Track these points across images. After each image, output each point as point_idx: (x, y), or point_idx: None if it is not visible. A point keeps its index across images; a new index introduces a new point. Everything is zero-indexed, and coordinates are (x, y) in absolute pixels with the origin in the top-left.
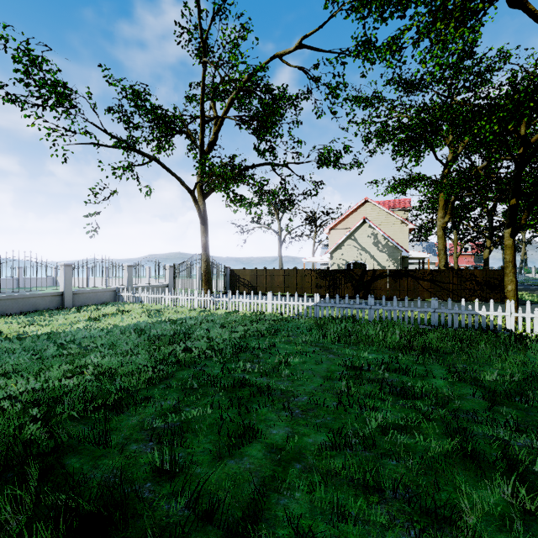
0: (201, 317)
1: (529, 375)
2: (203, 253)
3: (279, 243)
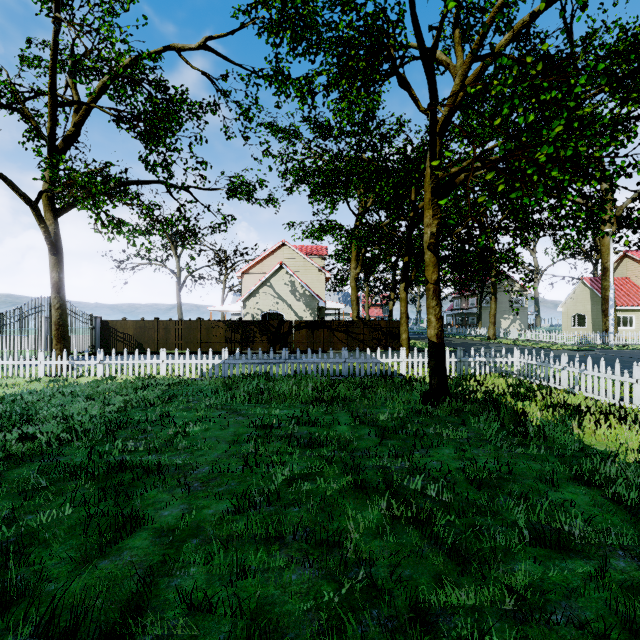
0: (51, 389)
1: (410, 410)
2: (55, 296)
3: (178, 286)
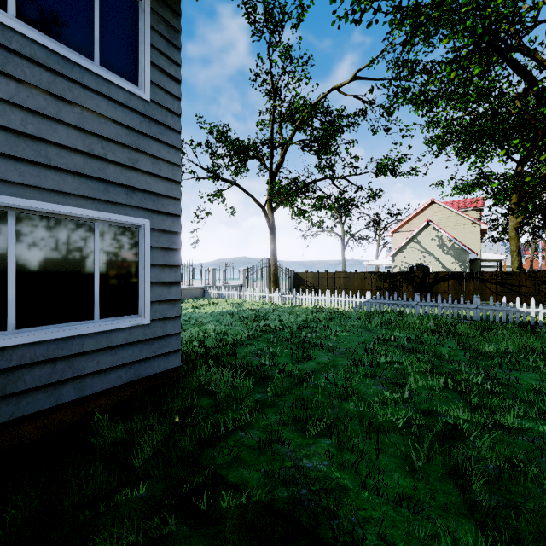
0: (272, 308)
1: (521, 348)
2: (272, 258)
3: (342, 246)
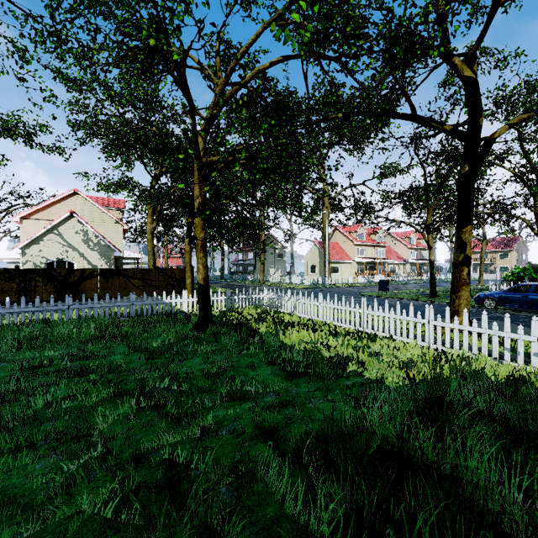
0: None
1: (179, 336)
2: None
3: None
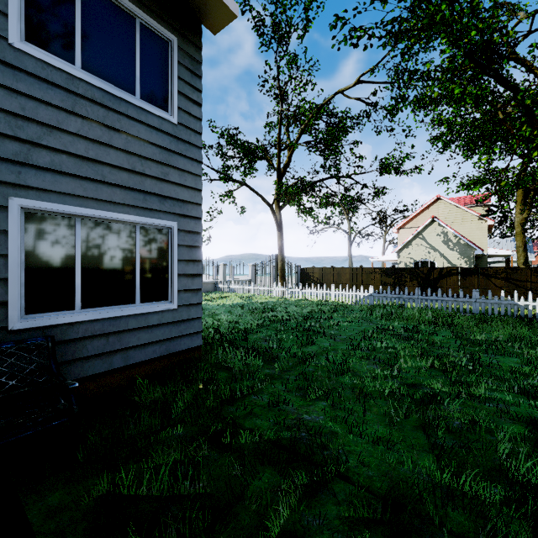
0: (279, 302)
1: (511, 337)
2: (279, 254)
3: (349, 242)
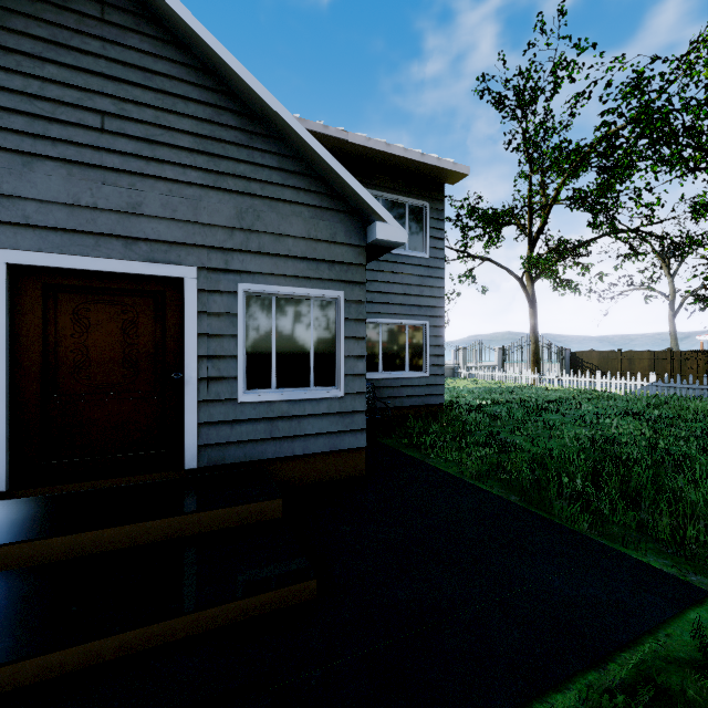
0: (526, 389)
1: None
2: (532, 335)
3: (670, 312)
